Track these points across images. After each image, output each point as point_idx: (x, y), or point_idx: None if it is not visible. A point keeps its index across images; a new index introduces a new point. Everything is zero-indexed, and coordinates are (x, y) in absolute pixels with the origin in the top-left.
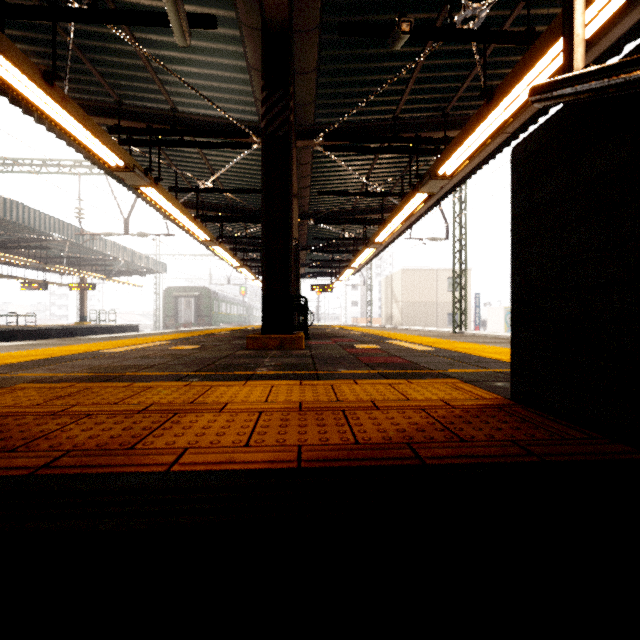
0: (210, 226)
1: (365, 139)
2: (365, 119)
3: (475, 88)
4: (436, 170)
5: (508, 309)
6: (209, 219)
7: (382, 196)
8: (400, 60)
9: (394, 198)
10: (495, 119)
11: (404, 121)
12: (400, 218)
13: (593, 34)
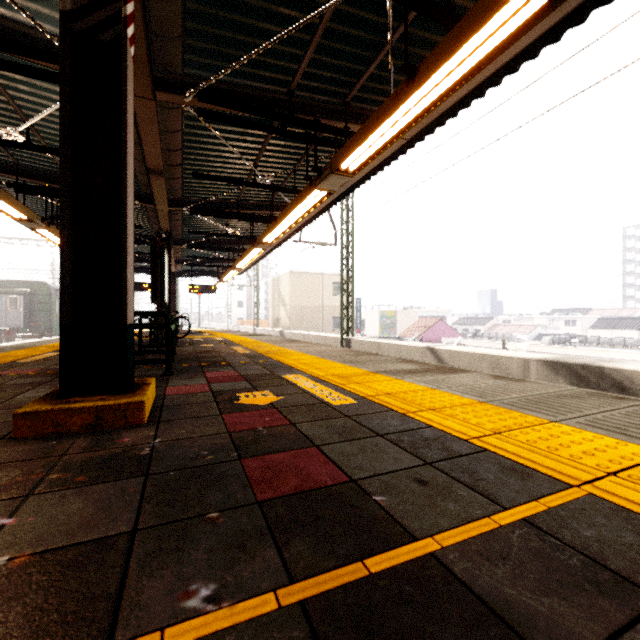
0: (38, 201)
1: (253, 110)
2: (253, 86)
3: (379, 78)
4: (339, 162)
5: (382, 313)
6: (30, 190)
7: (272, 190)
8: (300, 10)
9: (285, 195)
10: (411, 107)
11: (301, 100)
12: (293, 217)
13: (540, 9)
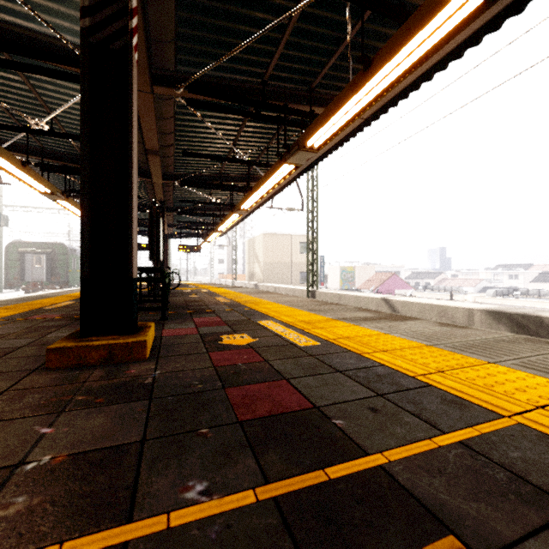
0: (58, 178)
1: (233, 98)
2: (233, 78)
3: (339, 68)
4: (305, 141)
5: (343, 268)
6: (52, 169)
7: (249, 164)
8: (272, 13)
9: (259, 168)
10: (367, 92)
11: (273, 88)
12: (266, 187)
13: (480, 5)
